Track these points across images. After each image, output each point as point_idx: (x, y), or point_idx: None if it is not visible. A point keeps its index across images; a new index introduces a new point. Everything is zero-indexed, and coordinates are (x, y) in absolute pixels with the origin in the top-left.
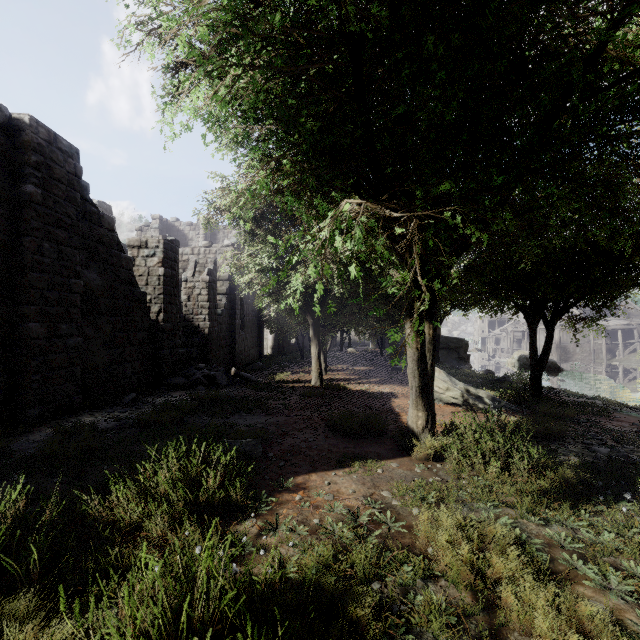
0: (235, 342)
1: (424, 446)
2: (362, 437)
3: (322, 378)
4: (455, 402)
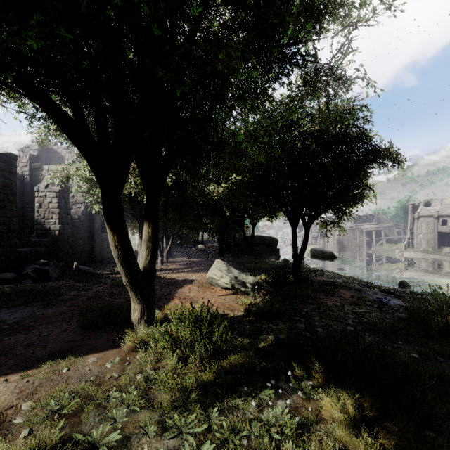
0: (94, 241)
1: (138, 336)
2: (101, 327)
3: None
4: (227, 287)
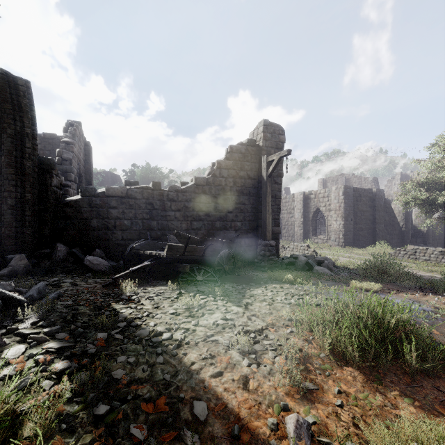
0: None
1: None
2: None
3: None
4: None
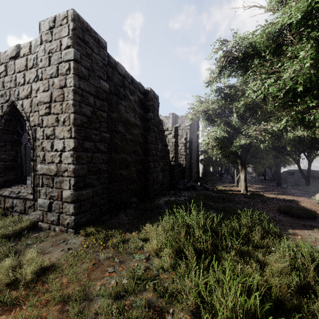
0: (191, 170)
1: None
2: (304, 218)
3: (247, 190)
4: None
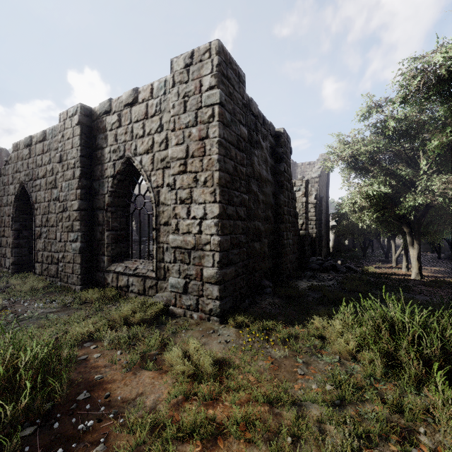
0: (321, 243)
1: None
2: None
3: (421, 274)
4: None
